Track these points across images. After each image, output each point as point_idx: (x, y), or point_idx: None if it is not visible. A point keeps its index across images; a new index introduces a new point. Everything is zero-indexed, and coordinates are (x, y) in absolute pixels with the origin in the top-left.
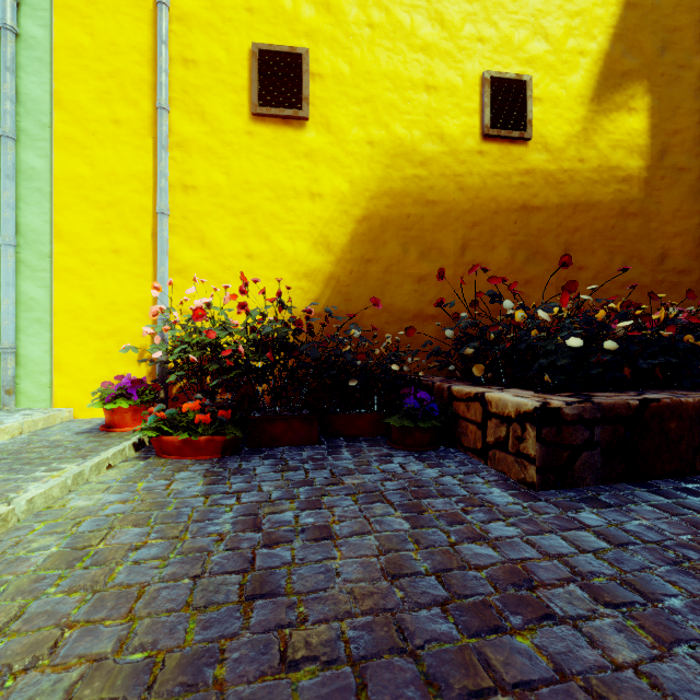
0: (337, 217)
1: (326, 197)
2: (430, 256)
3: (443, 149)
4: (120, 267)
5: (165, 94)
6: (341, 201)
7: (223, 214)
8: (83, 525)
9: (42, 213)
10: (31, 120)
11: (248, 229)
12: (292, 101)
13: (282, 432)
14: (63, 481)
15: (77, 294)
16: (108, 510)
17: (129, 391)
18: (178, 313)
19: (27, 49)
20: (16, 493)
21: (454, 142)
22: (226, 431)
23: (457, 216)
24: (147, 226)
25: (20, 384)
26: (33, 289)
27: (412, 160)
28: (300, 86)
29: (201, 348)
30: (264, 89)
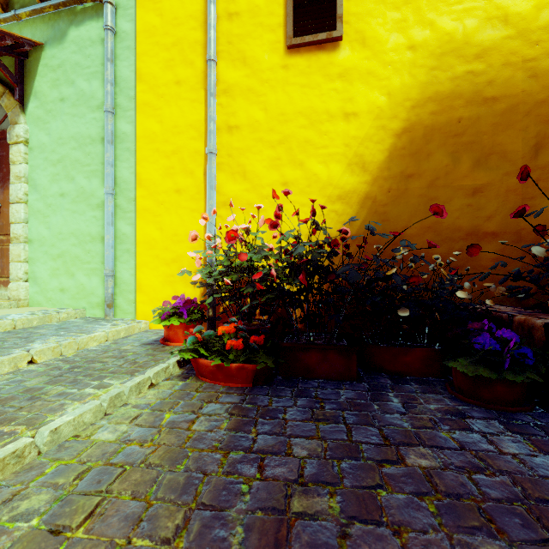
0: (373, 133)
1: (361, 115)
2: (488, 163)
3: (507, 33)
4: (181, 204)
5: (213, 47)
6: (378, 116)
7: (261, 148)
8: (86, 478)
9: (129, 167)
10: (123, 96)
11: (284, 158)
12: (326, 24)
13: (316, 363)
14: (98, 405)
15: (151, 229)
16: (121, 454)
17: (181, 309)
18: (224, 241)
19: (121, 42)
20: (54, 416)
21: (523, 21)
22: (258, 359)
23: (528, 109)
24: (200, 167)
25: (116, 300)
26: (124, 226)
27: (464, 55)
28: (333, 7)
29: (241, 271)
30: (298, 20)
